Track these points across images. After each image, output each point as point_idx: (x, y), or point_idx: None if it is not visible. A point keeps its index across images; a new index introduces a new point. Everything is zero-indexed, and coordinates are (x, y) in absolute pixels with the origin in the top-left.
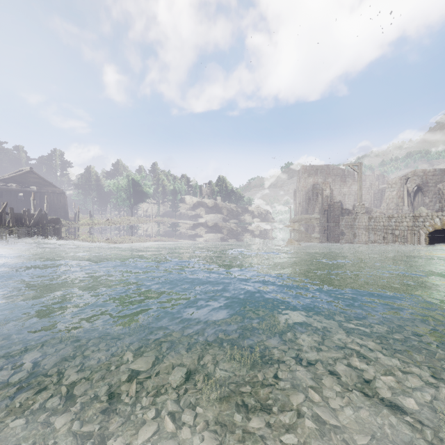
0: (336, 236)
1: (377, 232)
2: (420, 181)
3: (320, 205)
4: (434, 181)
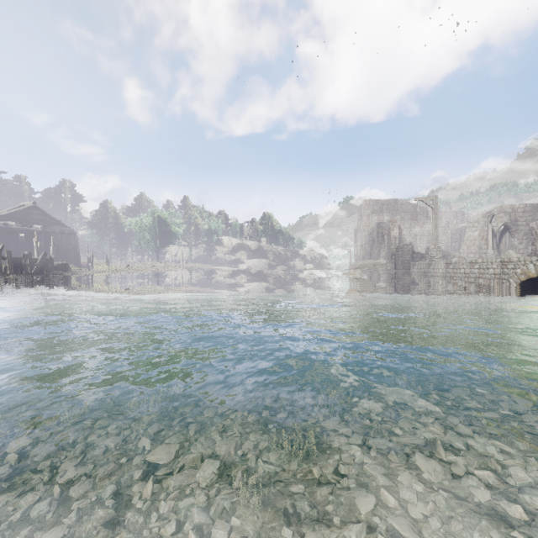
0: (407, 286)
1: (456, 281)
2: (507, 218)
3: (386, 248)
4: (524, 218)
